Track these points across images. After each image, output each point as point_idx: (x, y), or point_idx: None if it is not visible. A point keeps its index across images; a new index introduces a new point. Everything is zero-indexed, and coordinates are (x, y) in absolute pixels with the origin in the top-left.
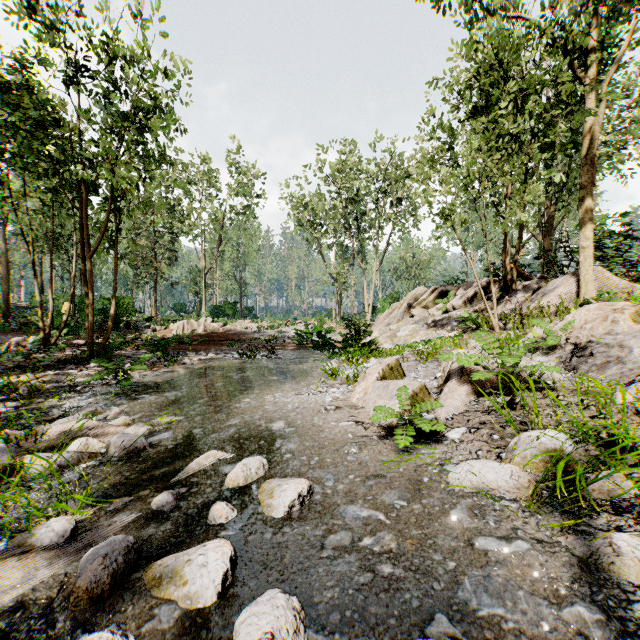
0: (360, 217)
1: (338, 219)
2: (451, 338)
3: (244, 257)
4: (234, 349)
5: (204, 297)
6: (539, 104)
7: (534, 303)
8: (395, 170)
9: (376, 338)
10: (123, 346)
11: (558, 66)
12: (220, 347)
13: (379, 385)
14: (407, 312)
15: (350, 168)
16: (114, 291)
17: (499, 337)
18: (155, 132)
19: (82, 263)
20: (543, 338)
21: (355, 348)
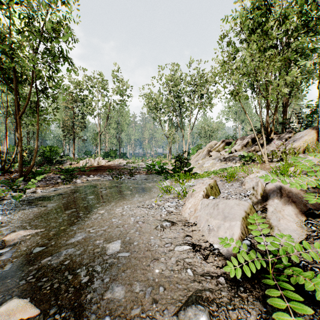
0: (181, 105)
1: (169, 106)
2: (239, 167)
3: (121, 127)
4: (111, 174)
5: (99, 147)
6: (294, 22)
7: (288, 146)
8: (200, 79)
9: (193, 167)
10: (49, 172)
11: (302, 4)
12: (103, 173)
13: (207, 202)
14: (207, 154)
15: (176, 79)
16: (37, 139)
17: (271, 166)
18: (58, 40)
19: (16, 122)
20: (317, 165)
21: (180, 173)
